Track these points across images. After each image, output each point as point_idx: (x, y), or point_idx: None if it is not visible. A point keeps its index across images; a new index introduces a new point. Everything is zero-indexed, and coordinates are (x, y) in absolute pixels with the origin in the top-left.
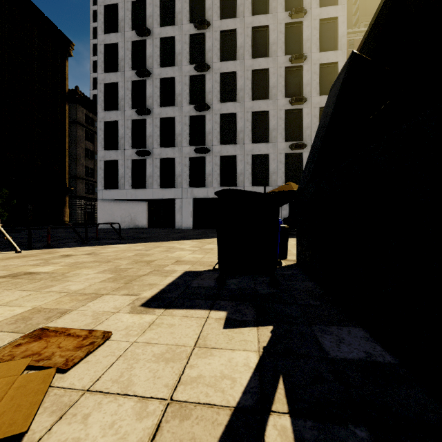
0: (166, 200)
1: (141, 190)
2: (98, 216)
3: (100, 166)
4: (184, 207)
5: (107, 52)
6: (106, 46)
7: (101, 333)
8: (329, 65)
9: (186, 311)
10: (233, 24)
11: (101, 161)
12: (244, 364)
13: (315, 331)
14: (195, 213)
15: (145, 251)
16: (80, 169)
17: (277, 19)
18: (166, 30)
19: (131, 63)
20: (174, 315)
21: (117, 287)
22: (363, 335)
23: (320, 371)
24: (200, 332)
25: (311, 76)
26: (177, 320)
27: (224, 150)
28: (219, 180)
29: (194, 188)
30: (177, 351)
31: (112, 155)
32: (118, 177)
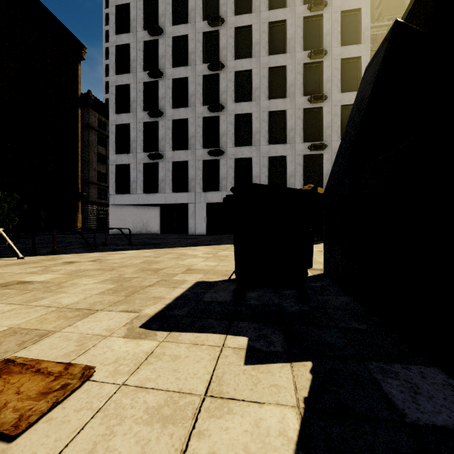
0: (179, 205)
1: (153, 194)
2: (110, 221)
3: (112, 170)
4: (198, 212)
5: (119, 54)
6: (117, 47)
7: (81, 370)
8: (352, 60)
9: (195, 335)
10: (249, 20)
11: (113, 166)
12: (279, 432)
13: (373, 372)
14: (208, 218)
15: (154, 258)
16: (92, 174)
17: (295, 13)
18: (179, 29)
19: (143, 63)
20: (180, 341)
21: (116, 301)
22: (444, 380)
23: (403, 452)
24: (213, 370)
25: (332, 72)
26: (184, 349)
27: (239, 152)
28: (233, 184)
29: (208, 192)
30: (180, 402)
31: (123, 159)
32: (130, 182)
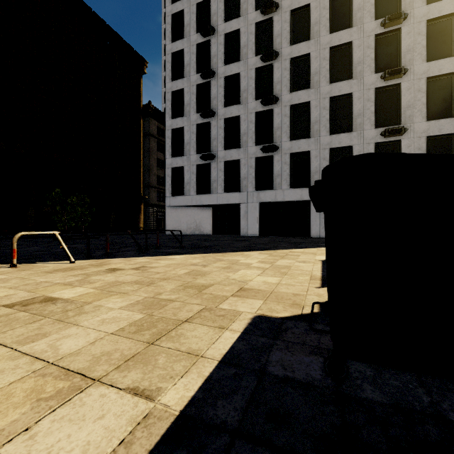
0: (231, 205)
1: (205, 195)
2: (166, 222)
3: (168, 173)
4: (250, 212)
5: (174, 61)
6: (173, 55)
7: None
8: (442, 20)
9: None
10: None
11: (169, 169)
12: None
13: None
14: (261, 219)
15: (201, 267)
16: (152, 178)
17: None
18: (231, 24)
19: (196, 66)
20: None
21: (130, 355)
22: None
23: None
24: None
25: (414, 39)
26: None
27: (295, 146)
28: (289, 181)
29: (260, 191)
30: None
31: (178, 162)
32: (184, 184)
